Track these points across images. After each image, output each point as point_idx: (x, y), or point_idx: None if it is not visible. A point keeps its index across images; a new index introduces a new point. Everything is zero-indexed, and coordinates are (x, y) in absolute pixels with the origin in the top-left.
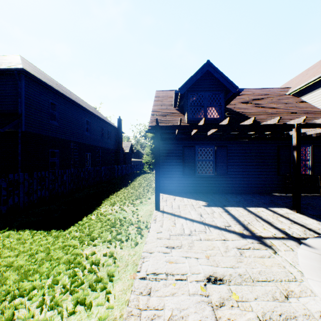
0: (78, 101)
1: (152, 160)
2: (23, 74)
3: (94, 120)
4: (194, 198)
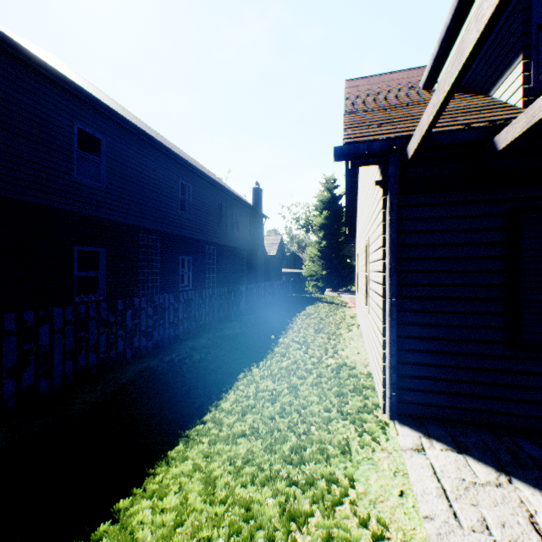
0: (164, 143)
1: (322, 271)
2: None
3: (200, 185)
4: None
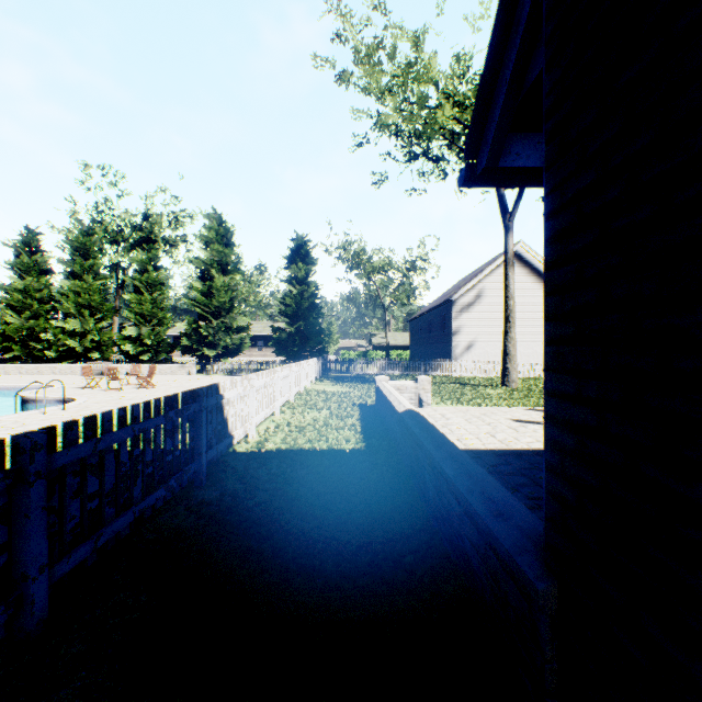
0: None
1: None
2: None
3: None
4: None
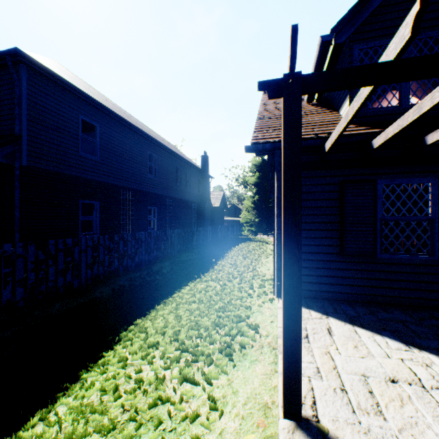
0: (137, 125)
1: (255, 218)
2: (23, 63)
3: (162, 155)
4: (396, 335)
